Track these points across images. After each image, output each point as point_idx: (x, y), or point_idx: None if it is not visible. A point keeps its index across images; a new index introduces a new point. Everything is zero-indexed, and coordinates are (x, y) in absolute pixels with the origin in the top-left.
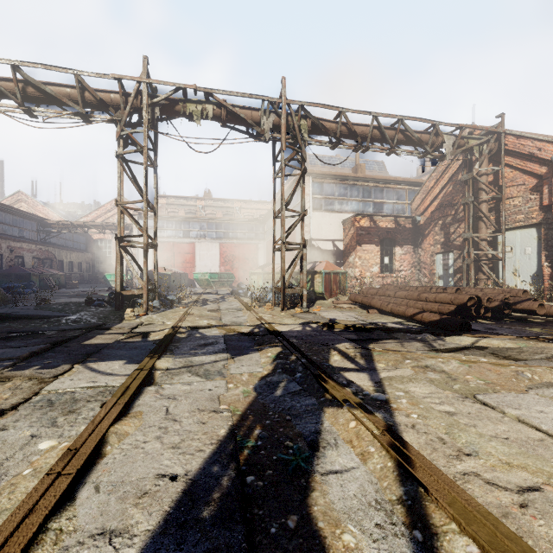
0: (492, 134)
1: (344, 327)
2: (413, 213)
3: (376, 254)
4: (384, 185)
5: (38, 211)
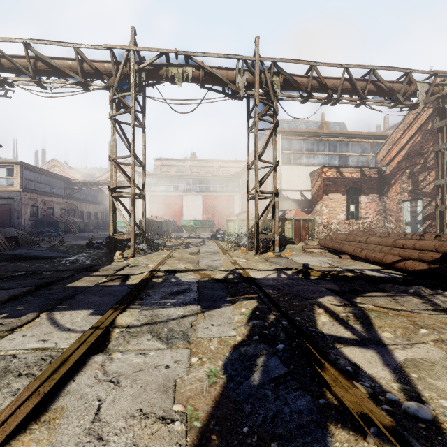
0: None
1: (320, 274)
2: (378, 164)
3: (342, 202)
4: (349, 139)
5: (67, 173)
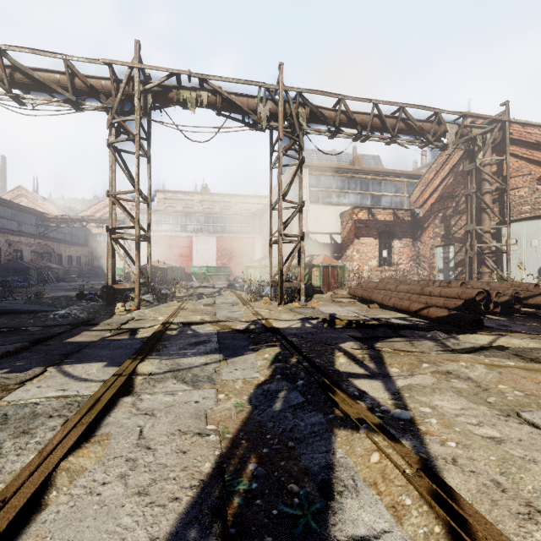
0: (497, 122)
1: (346, 323)
2: (412, 206)
3: (374, 247)
4: (382, 177)
5: (38, 206)
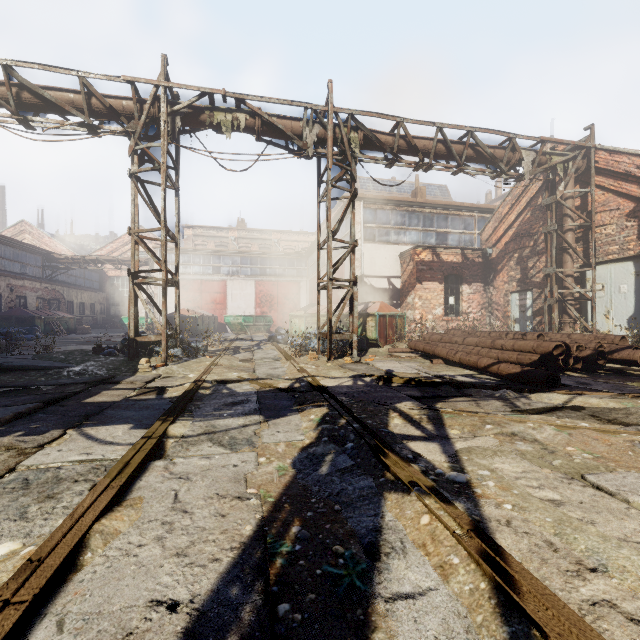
0: (580, 149)
1: (404, 380)
2: (483, 245)
3: (439, 293)
4: (448, 212)
5: (44, 244)
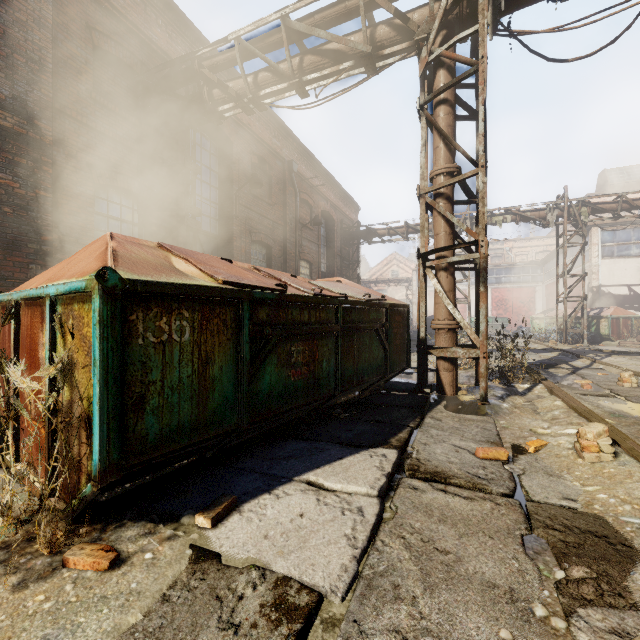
0: None
1: (610, 351)
2: None
3: None
4: None
5: None
